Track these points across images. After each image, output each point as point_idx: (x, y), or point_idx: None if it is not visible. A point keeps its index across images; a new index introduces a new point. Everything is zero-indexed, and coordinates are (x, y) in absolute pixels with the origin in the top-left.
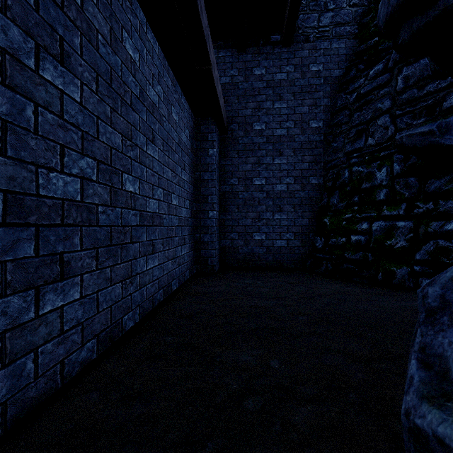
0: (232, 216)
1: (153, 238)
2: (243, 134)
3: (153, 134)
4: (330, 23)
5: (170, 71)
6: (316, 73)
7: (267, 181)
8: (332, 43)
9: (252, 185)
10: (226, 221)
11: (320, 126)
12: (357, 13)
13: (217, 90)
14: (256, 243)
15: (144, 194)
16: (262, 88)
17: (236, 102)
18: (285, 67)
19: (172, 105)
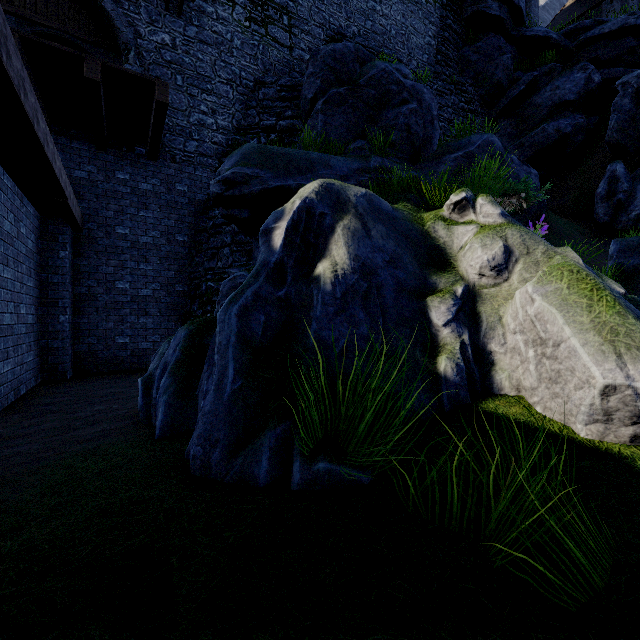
0: (90, 319)
1: (7, 347)
2: (104, 236)
3: (7, 258)
4: (195, 151)
5: (19, 192)
6: (181, 193)
7: (131, 285)
8: (196, 170)
9: (114, 288)
10: (81, 325)
11: (185, 240)
12: (218, 150)
13: (73, 209)
14: (119, 346)
15: (2, 311)
16: (126, 193)
17: (95, 200)
18: (151, 179)
19: (20, 221)
